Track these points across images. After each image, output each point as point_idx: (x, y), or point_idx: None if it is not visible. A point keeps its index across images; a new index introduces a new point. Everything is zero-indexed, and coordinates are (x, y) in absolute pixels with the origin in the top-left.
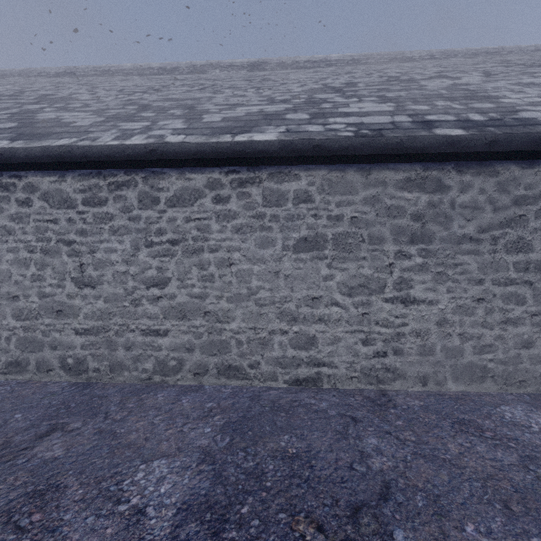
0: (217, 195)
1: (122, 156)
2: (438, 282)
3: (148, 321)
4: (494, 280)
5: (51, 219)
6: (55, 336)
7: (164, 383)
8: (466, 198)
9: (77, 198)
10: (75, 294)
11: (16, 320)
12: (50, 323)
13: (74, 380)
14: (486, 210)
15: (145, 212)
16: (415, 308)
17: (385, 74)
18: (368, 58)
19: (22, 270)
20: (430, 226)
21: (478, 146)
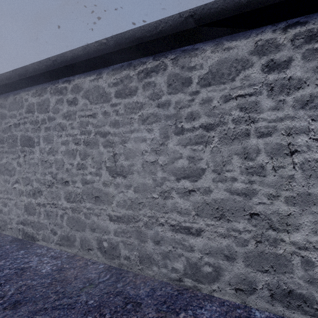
0: (270, 61)
1: (154, 34)
2: None
3: (178, 216)
4: None
5: (91, 114)
6: (93, 219)
7: (196, 289)
8: None
9: (110, 91)
10: (109, 182)
11: (67, 202)
12: (90, 207)
13: (108, 263)
14: None
15: (175, 96)
16: None
17: None
18: None
19: (71, 159)
20: None
21: None
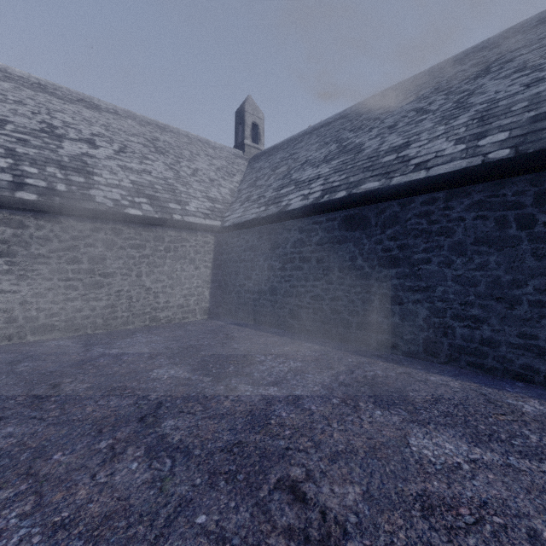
0: None
1: None
2: (21, 280)
3: None
4: (59, 278)
5: None
6: None
7: None
8: (41, 233)
9: None
10: None
11: None
12: None
13: None
14: (54, 241)
15: None
16: (3, 295)
17: (50, 120)
18: (57, 89)
19: None
20: (15, 247)
21: (42, 208)
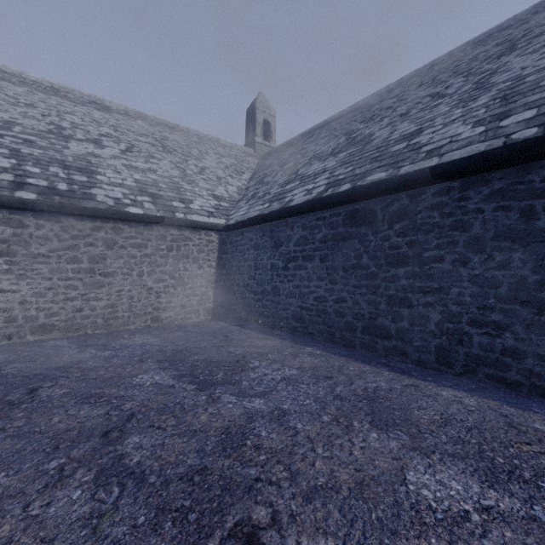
0: None
1: None
2: (20, 280)
3: None
4: (59, 278)
5: None
6: None
7: None
8: (41, 233)
9: None
10: None
11: None
12: None
13: None
14: (54, 241)
15: None
16: (3, 295)
17: (59, 122)
18: (69, 93)
19: None
20: (15, 247)
21: (41, 207)
